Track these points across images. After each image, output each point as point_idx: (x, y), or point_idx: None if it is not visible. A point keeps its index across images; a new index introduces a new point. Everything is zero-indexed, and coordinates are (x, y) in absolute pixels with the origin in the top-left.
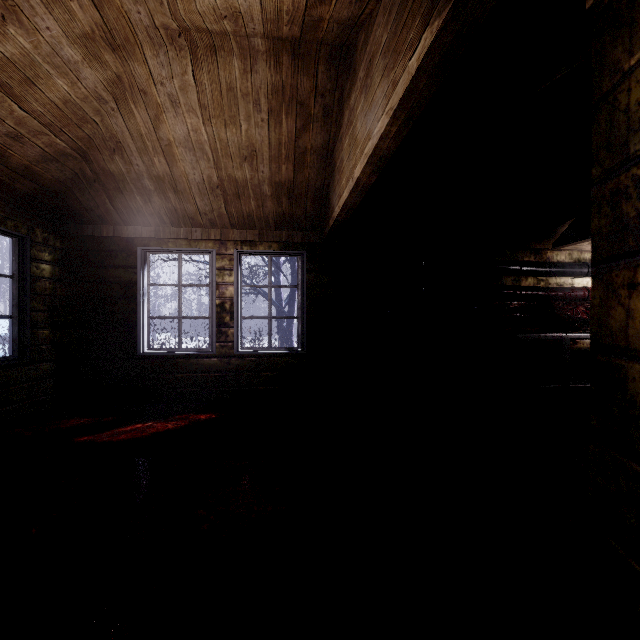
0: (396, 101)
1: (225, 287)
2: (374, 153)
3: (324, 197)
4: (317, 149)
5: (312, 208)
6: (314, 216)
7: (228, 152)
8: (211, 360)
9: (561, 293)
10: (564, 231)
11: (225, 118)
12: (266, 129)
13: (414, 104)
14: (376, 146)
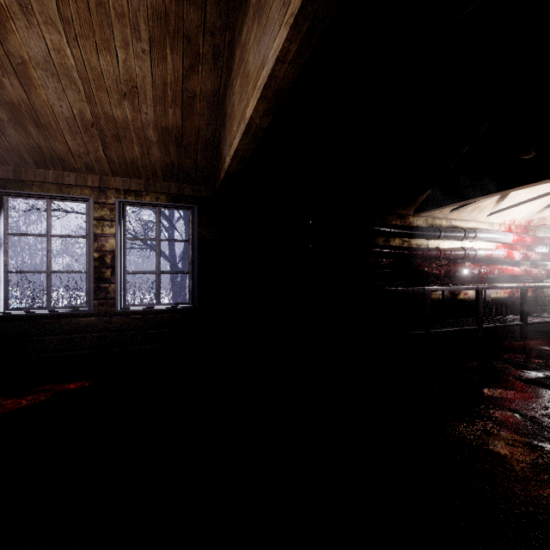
0: (299, 1)
1: (105, 239)
2: (269, 83)
3: (215, 150)
4: (207, 95)
5: (203, 160)
6: (205, 169)
7: (103, 84)
8: (88, 319)
9: (421, 252)
10: (423, 200)
11: (96, 41)
12: (148, 63)
13: (320, 8)
14: (272, 72)
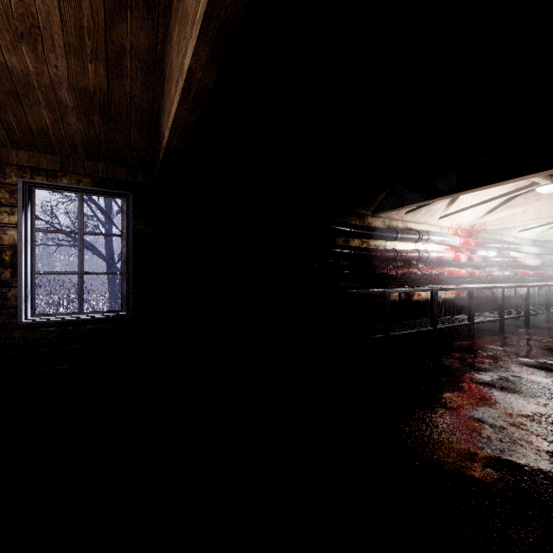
0: None
1: (2, 230)
2: (211, 11)
3: (154, 125)
4: (140, 53)
5: (138, 137)
6: (142, 149)
7: None
8: None
9: (379, 253)
10: (382, 200)
11: None
12: None
13: None
14: None
